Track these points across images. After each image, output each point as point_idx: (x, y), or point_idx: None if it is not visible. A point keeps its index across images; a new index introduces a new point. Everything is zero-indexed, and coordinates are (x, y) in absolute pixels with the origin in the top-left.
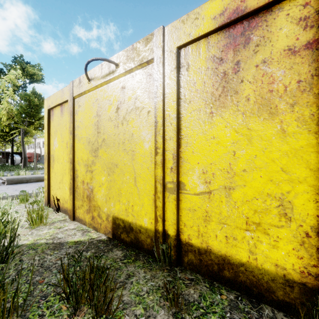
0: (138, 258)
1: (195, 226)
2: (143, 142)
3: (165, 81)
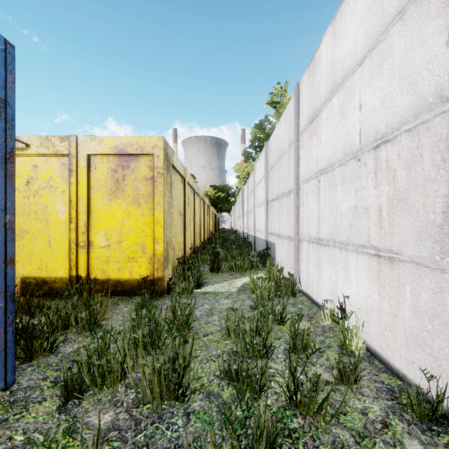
0: (54, 299)
1: (100, 267)
2: (58, 213)
3: (78, 173)
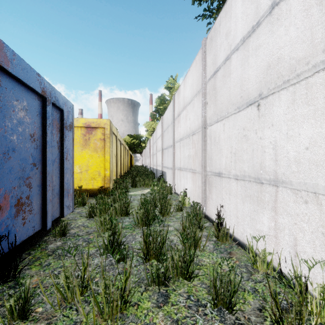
0: None
1: (77, 183)
2: None
3: None
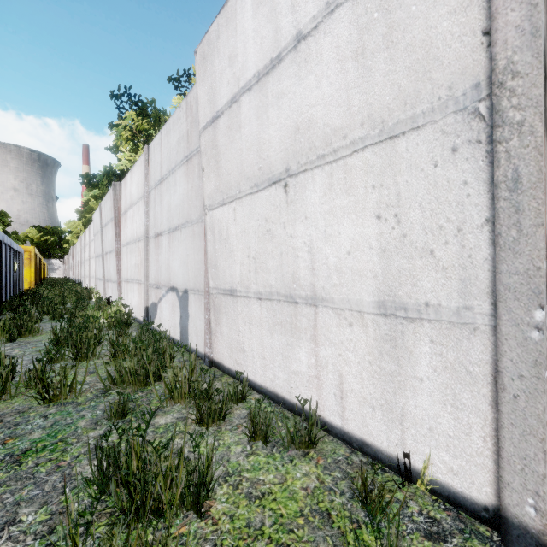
0: None
1: None
2: None
3: None
